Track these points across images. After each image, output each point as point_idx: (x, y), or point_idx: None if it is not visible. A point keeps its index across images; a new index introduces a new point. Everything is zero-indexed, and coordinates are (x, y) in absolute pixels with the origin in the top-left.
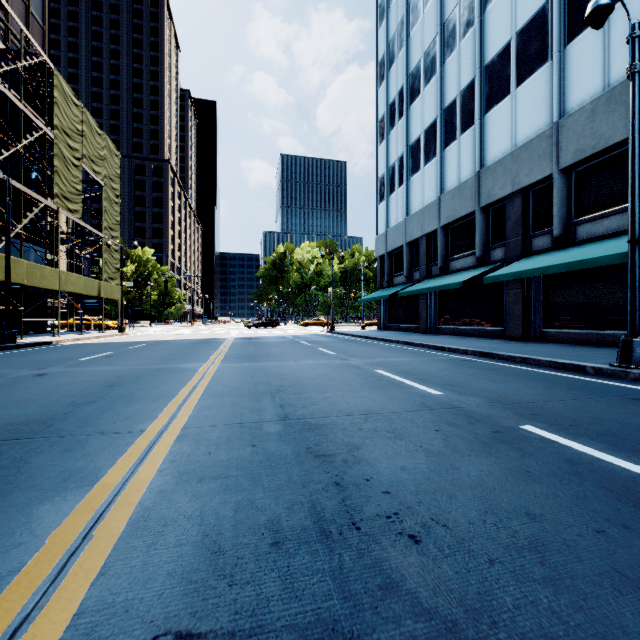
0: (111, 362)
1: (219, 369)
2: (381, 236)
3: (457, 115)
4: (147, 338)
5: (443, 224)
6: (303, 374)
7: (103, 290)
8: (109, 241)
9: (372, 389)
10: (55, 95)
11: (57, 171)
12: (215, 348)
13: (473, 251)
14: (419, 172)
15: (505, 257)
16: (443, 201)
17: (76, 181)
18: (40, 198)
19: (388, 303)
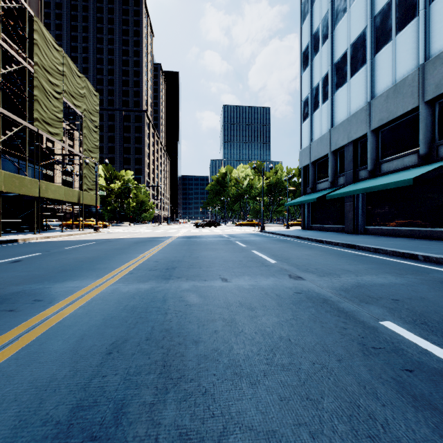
0: None
1: (89, 303)
2: (305, 149)
3: (392, 16)
4: (107, 236)
5: (374, 127)
6: (230, 339)
7: (83, 198)
8: (87, 160)
9: None
10: (35, 38)
11: (37, 100)
12: (146, 249)
13: (413, 150)
14: (345, 85)
15: None
16: (374, 105)
17: (57, 110)
18: (19, 120)
19: (311, 206)
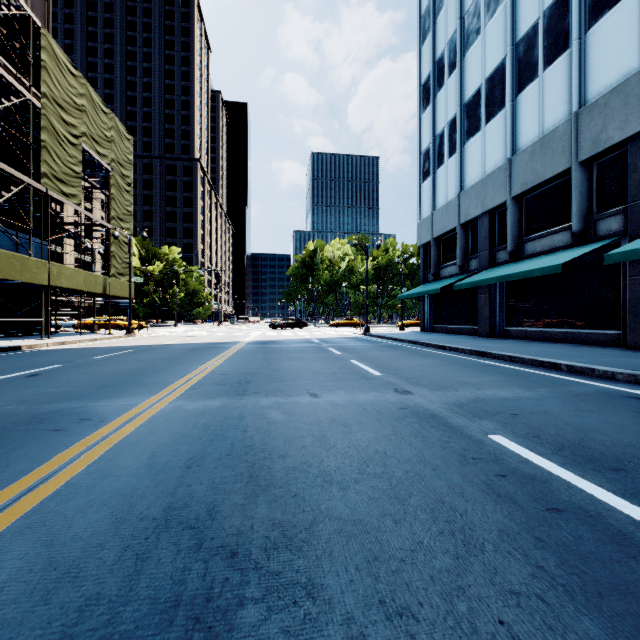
0: (3, 391)
1: (150, 421)
2: (425, 220)
3: (538, 45)
4: (147, 341)
5: (516, 194)
6: (321, 453)
7: (110, 287)
8: (116, 232)
9: (619, 635)
10: (43, 58)
11: (46, 147)
12: (207, 359)
13: (565, 225)
14: (478, 133)
15: (625, 228)
16: (516, 163)
17: (73, 161)
18: (21, 176)
19: (434, 300)
